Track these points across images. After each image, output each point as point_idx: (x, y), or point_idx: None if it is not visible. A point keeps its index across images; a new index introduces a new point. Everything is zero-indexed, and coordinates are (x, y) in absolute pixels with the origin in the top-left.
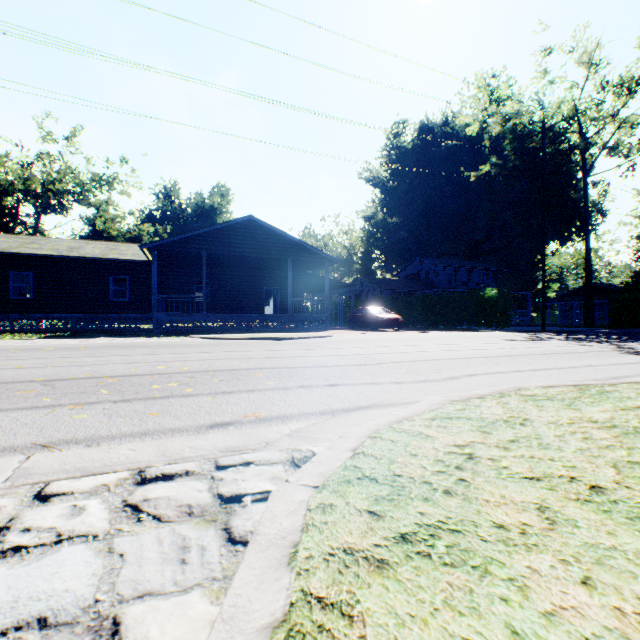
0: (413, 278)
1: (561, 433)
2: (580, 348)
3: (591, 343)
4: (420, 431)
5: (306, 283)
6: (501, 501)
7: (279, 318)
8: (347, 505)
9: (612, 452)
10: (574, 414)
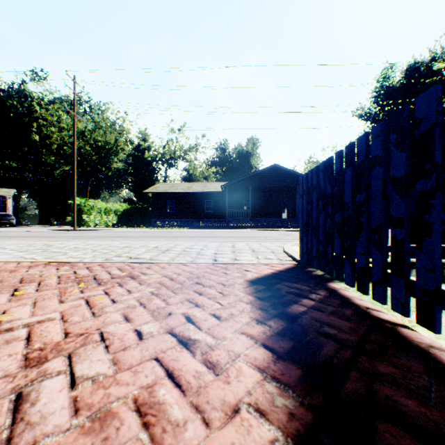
0: None
1: None
2: None
3: None
4: None
5: None
6: None
7: (291, 220)
8: None
9: None
10: None
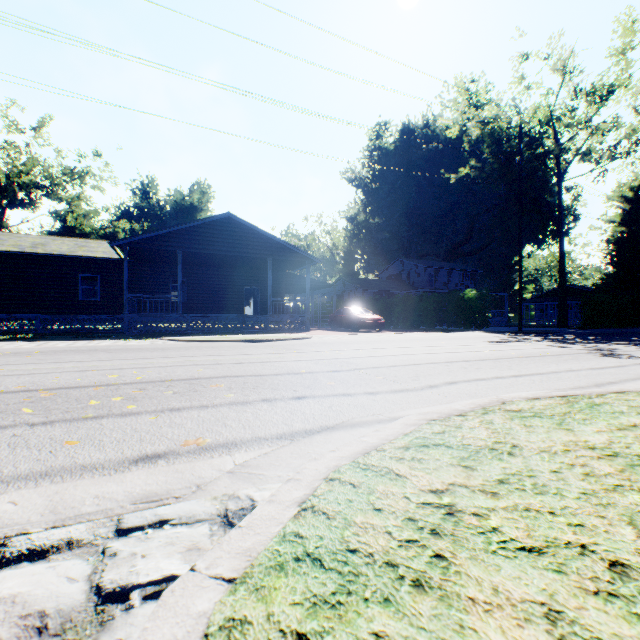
0: (395, 279)
1: (557, 467)
2: (558, 350)
3: (568, 344)
4: (390, 468)
5: (287, 283)
6: (494, 601)
7: (258, 319)
8: (268, 622)
9: (623, 497)
10: (567, 437)
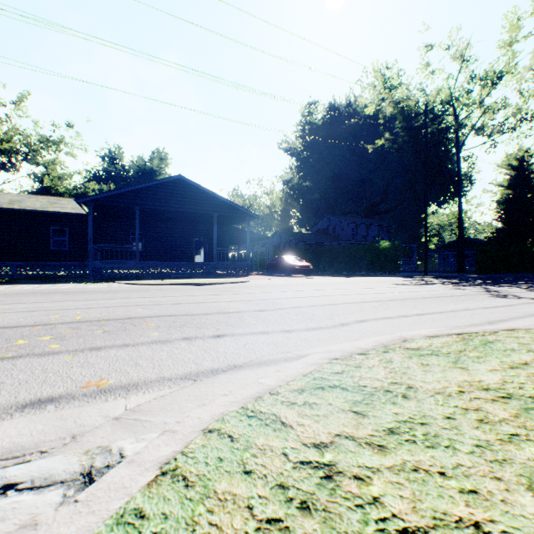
0: (323, 232)
1: (451, 412)
2: (456, 292)
3: (465, 287)
4: (277, 415)
5: (231, 235)
6: None
7: (206, 265)
8: None
9: (520, 451)
10: (462, 376)
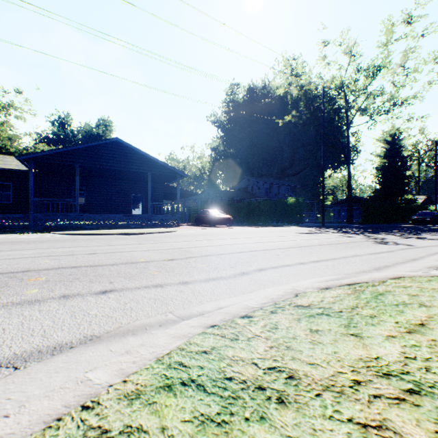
0: (243, 190)
1: (344, 437)
2: (347, 239)
3: (353, 235)
4: None
5: (165, 192)
6: None
7: (141, 217)
8: None
9: None
10: (357, 351)
